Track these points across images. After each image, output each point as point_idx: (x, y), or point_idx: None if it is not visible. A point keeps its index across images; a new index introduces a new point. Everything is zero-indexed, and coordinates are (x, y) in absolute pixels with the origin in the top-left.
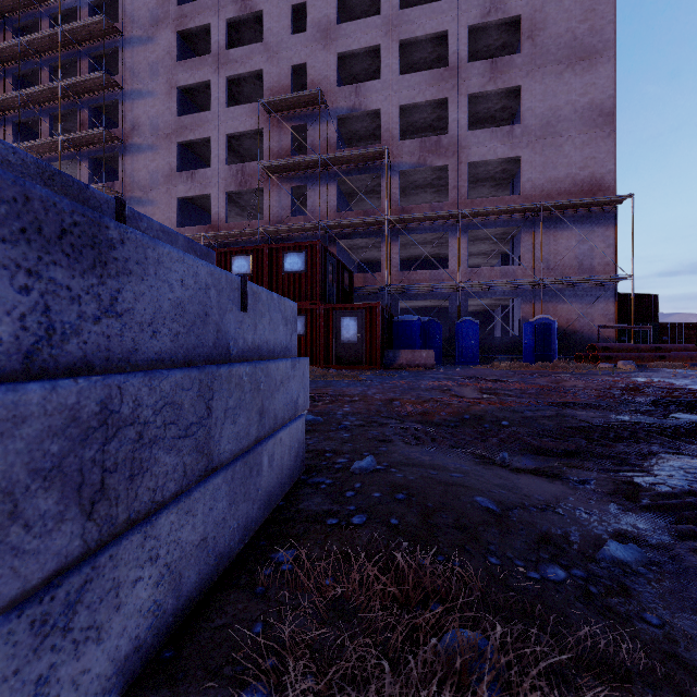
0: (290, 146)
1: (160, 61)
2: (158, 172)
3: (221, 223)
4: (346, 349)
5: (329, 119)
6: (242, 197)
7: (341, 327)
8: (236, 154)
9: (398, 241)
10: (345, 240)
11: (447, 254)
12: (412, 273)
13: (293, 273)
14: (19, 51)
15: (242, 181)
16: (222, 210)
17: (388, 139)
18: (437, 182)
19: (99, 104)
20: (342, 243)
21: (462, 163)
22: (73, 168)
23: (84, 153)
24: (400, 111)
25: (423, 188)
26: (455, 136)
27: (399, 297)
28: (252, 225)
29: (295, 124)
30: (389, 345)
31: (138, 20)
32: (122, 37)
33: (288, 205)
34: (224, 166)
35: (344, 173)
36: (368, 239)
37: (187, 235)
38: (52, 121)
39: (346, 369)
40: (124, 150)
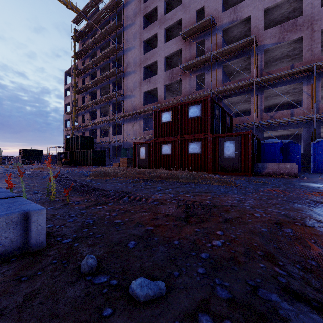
0: (195, 53)
1: (137, 32)
2: (136, 82)
3: (162, 100)
4: (227, 161)
5: (217, 32)
6: (172, 87)
7: (223, 148)
8: (170, 66)
9: (262, 94)
10: (227, 98)
11: (299, 100)
12: (273, 113)
13: (193, 118)
14: (90, 45)
15: (171, 78)
16: (162, 94)
17: (255, 32)
18: (292, 52)
19: (115, 58)
20: (225, 101)
21: (315, 32)
22: (108, 88)
23: (110, 80)
24: (264, 13)
25: (280, 60)
26: (309, 14)
27: (264, 129)
28: (176, 99)
29: (198, 41)
30: (257, 159)
31: (129, 17)
32: (123, 27)
33: (194, 85)
34: (163, 72)
35: (226, 60)
36: (242, 96)
37: (147, 108)
38: (101, 70)
39: (227, 175)
40: (124, 75)
